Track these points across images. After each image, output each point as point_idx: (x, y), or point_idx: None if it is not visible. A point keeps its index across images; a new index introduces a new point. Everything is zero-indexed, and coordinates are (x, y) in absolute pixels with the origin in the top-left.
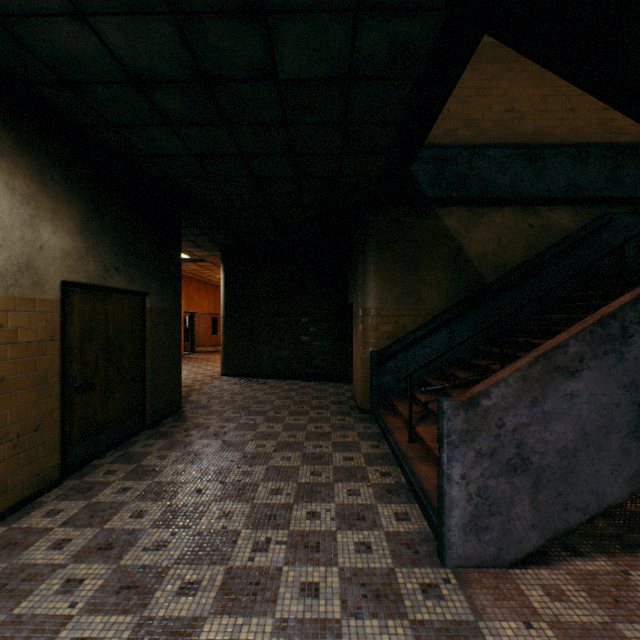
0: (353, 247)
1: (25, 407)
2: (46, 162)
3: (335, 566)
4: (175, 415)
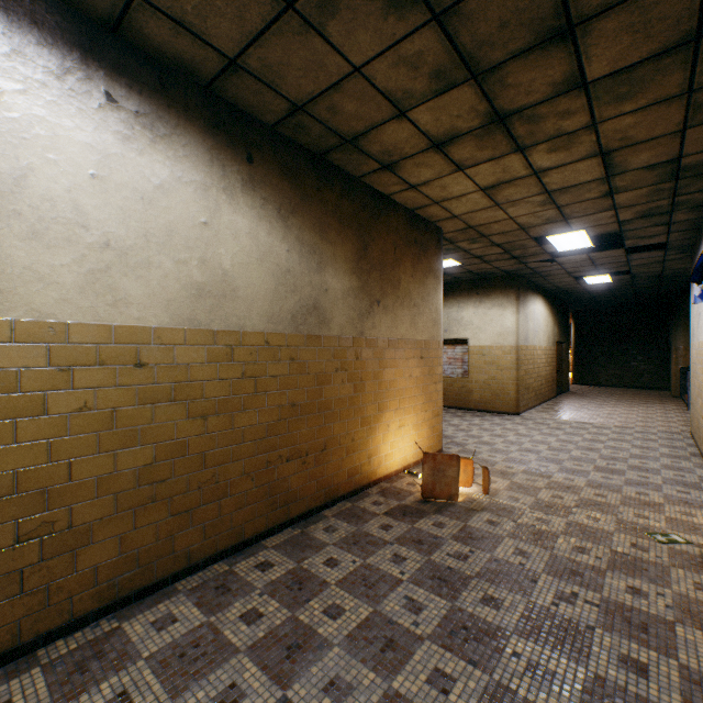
0: (670, 312)
1: (553, 374)
2: (555, 311)
3: (653, 408)
4: (568, 391)
